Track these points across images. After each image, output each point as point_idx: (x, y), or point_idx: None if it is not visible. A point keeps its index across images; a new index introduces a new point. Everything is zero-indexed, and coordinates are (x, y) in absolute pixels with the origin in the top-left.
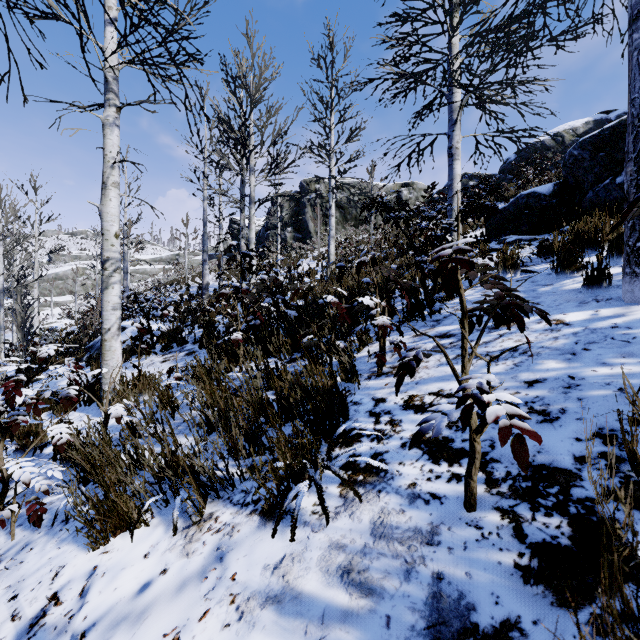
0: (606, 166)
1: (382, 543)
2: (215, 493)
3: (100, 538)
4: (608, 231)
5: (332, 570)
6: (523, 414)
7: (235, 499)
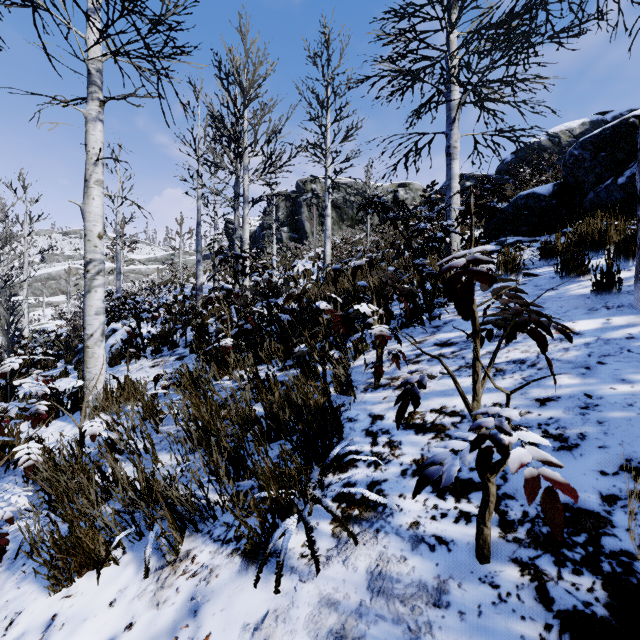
0: (607, 166)
1: (381, 601)
2: (193, 526)
3: (62, 579)
4: (613, 233)
5: (322, 636)
6: (553, 460)
7: (216, 534)
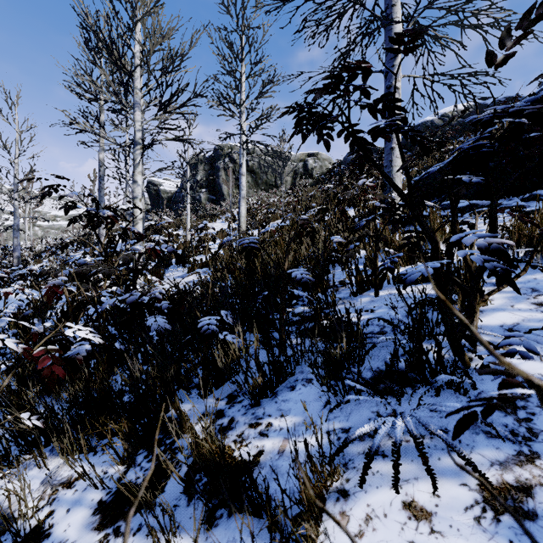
0: None
1: None
2: None
3: None
4: None
5: None
6: None
7: None
